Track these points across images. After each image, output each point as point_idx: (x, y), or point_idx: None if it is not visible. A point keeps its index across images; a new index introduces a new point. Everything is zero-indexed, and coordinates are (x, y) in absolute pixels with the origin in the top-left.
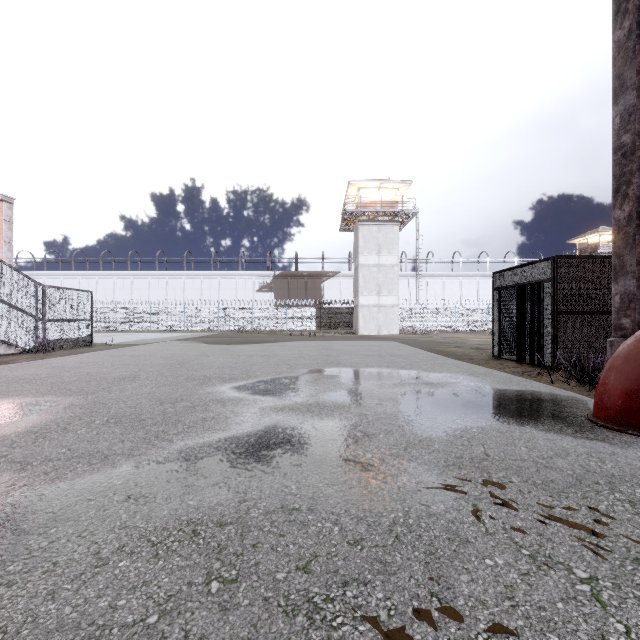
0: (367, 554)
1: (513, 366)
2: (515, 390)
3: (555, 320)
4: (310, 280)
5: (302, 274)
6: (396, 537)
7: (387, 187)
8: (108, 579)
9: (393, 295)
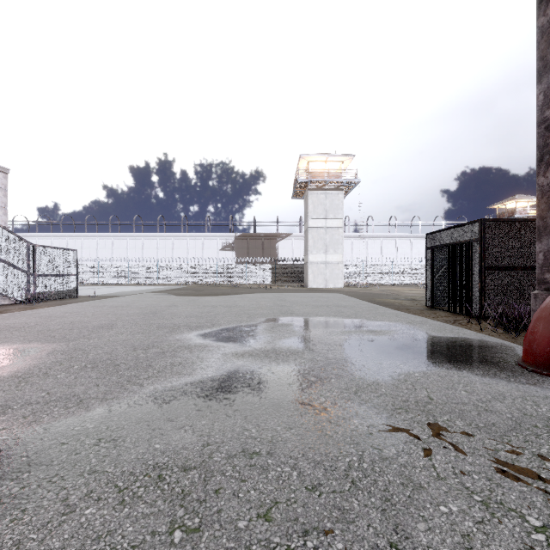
0: (325, 500)
1: (445, 315)
2: (449, 337)
3: (482, 275)
4: (266, 240)
5: (259, 235)
6: (352, 482)
7: (333, 160)
8: (74, 528)
9: (338, 253)
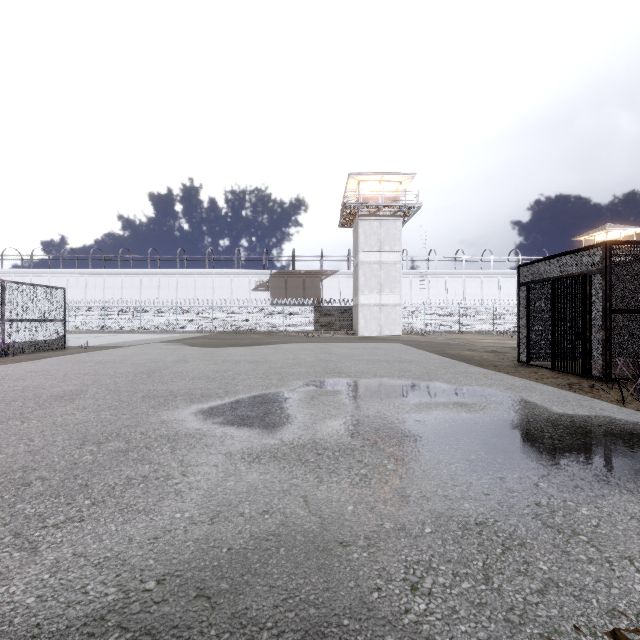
0: None
1: (551, 376)
2: (585, 416)
3: (607, 320)
4: (308, 279)
5: (300, 272)
6: None
7: (389, 180)
8: None
9: (395, 294)
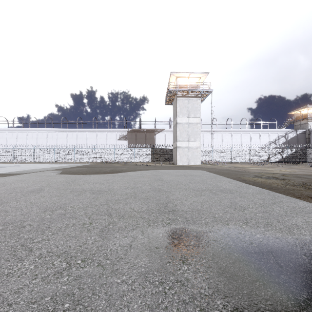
0: None
1: None
2: None
3: None
4: (148, 133)
5: (143, 130)
6: None
7: (193, 76)
8: None
9: (197, 141)
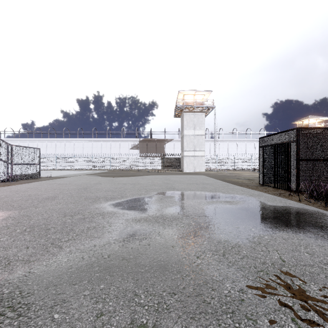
0: None
1: (272, 190)
2: (280, 206)
3: (297, 164)
4: (158, 143)
5: (154, 140)
6: None
7: (199, 94)
8: None
9: (202, 151)
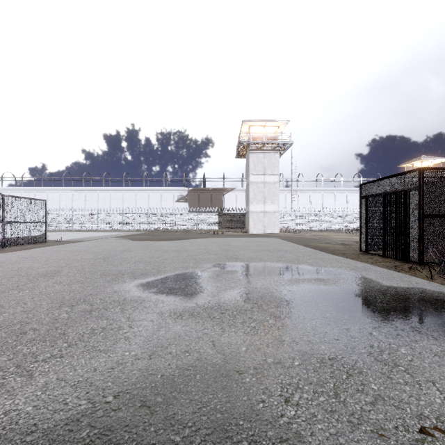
0: None
1: (382, 260)
2: (405, 287)
3: (421, 222)
4: (214, 193)
5: (208, 189)
6: None
7: (270, 125)
8: None
9: (275, 204)
